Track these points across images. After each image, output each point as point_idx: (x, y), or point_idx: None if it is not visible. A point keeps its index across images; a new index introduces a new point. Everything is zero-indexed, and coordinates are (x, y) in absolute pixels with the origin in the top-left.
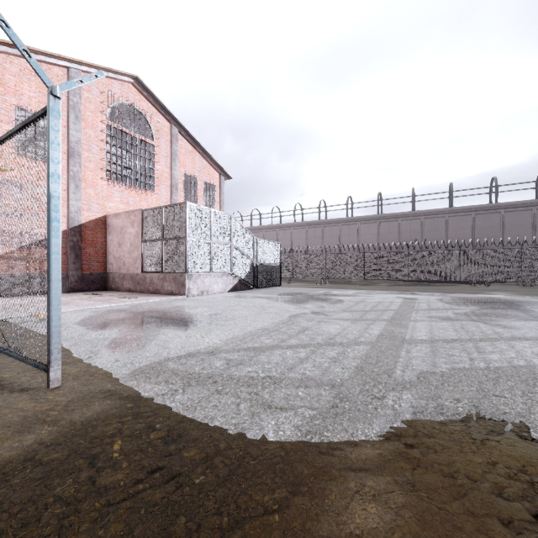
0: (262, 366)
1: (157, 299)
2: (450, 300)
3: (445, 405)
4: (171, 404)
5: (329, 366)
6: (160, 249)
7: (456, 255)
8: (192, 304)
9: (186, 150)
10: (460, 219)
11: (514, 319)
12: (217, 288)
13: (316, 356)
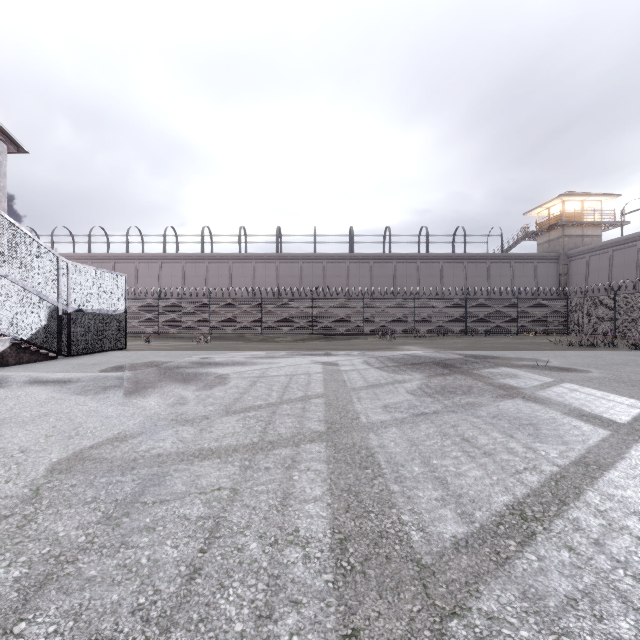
0: None
1: None
2: (379, 363)
3: None
4: None
5: None
6: None
7: (360, 304)
8: None
9: None
10: (360, 267)
11: (492, 398)
12: None
13: None
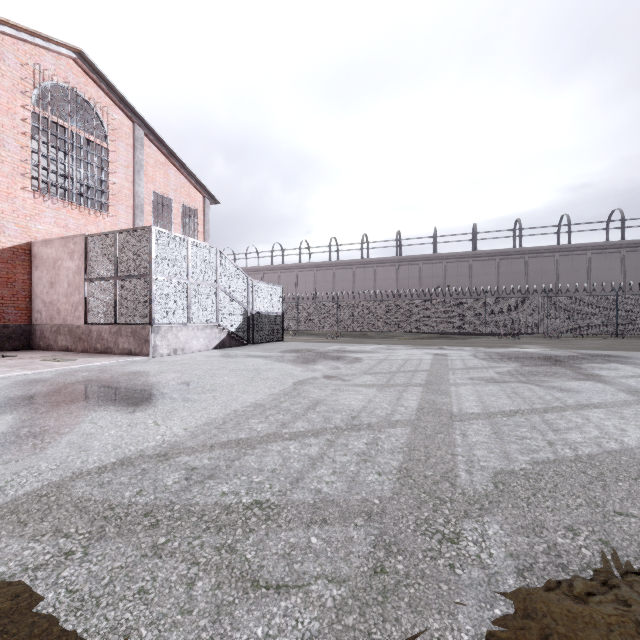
0: (248, 478)
1: (105, 362)
2: (485, 356)
3: (560, 545)
4: (46, 596)
5: (358, 472)
6: (113, 291)
7: (482, 303)
8: (156, 368)
9: (156, 160)
10: (484, 264)
11: (566, 379)
12: (197, 345)
13: (336, 452)
